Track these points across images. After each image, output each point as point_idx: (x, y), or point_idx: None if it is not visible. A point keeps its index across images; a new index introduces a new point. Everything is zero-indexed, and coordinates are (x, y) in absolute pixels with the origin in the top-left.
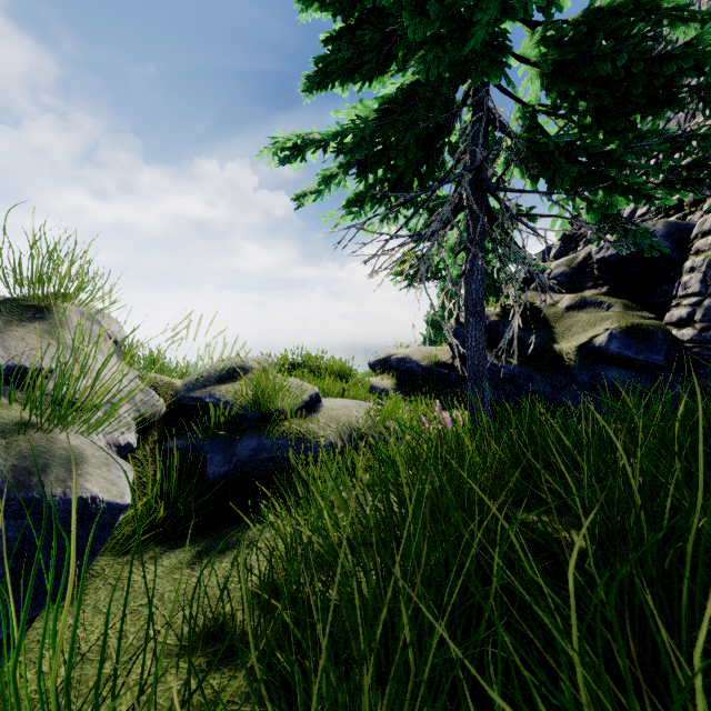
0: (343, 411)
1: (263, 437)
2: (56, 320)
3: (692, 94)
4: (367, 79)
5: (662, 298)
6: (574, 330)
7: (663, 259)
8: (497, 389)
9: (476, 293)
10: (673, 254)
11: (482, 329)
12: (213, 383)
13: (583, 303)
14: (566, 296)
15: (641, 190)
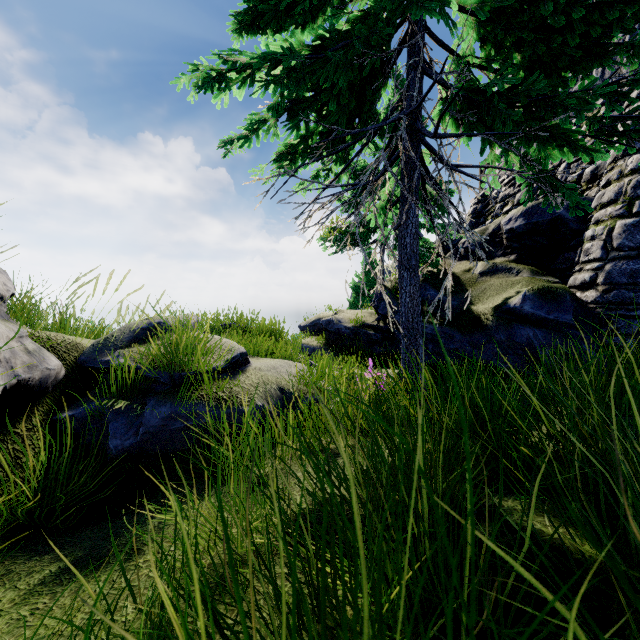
0: (272, 372)
1: (178, 403)
2: None
3: (622, 51)
4: (297, 24)
5: (564, 264)
6: (489, 293)
7: (565, 229)
8: None
9: (410, 247)
10: (574, 225)
11: (416, 284)
12: (126, 343)
13: (495, 269)
14: (479, 263)
15: (577, 141)
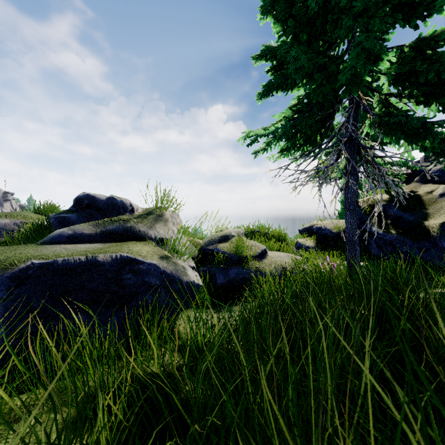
0: (278, 258)
1: (240, 268)
2: (165, 219)
3: None
4: (291, 88)
5: None
6: (442, 211)
7: None
8: (381, 249)
9: (350, 199)
10: None
11: (354, 218)
12: (217, 243)
13: None
14: (440, 186)
15: None
